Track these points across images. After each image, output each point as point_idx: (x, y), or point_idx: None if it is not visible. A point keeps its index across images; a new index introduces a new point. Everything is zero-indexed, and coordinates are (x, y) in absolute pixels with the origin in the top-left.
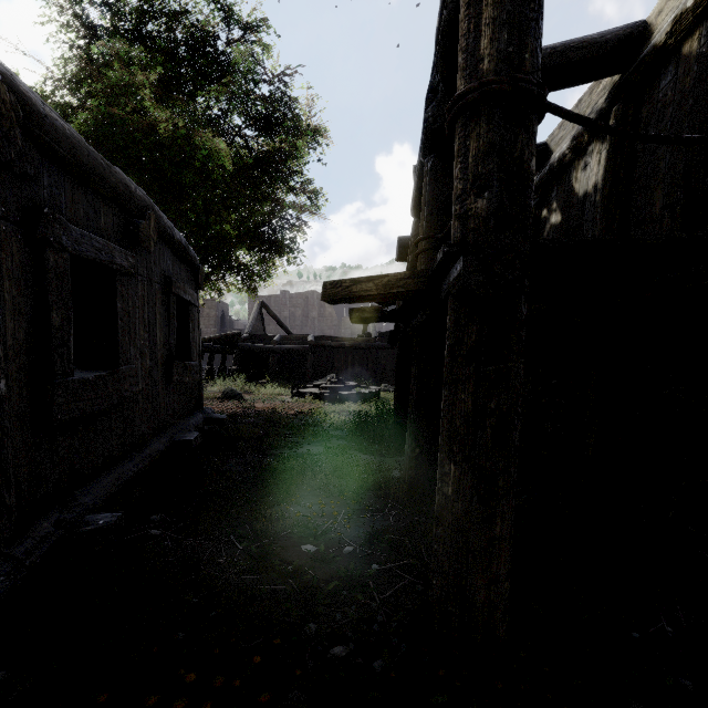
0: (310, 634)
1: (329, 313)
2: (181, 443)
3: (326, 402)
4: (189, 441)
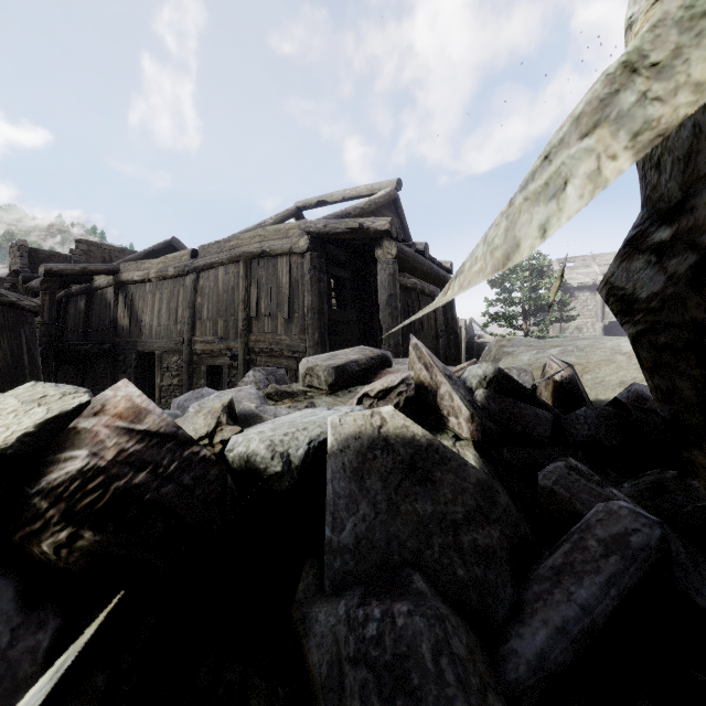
0: None
1: None
2: None
3: None
4: None
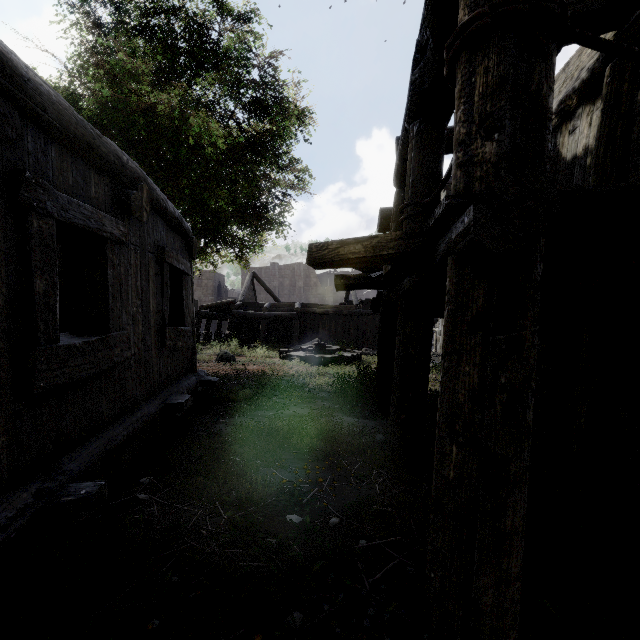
0: (294, 626)
1: (314, 283)
2: (173, 405)
3: (312, 364)
4: (180, 404)
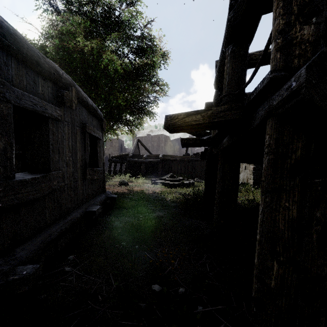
0: None
1: (169, 144)
2: (90, 212)
3: (168, 187)
4: (94, 211)
